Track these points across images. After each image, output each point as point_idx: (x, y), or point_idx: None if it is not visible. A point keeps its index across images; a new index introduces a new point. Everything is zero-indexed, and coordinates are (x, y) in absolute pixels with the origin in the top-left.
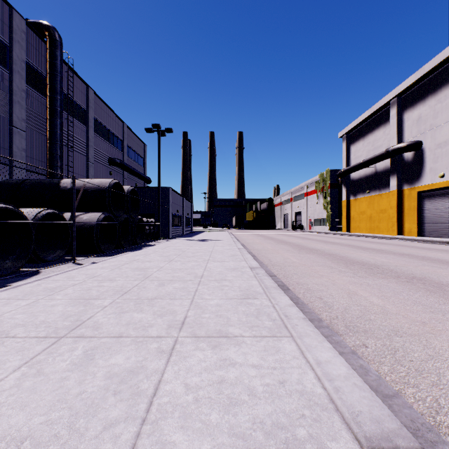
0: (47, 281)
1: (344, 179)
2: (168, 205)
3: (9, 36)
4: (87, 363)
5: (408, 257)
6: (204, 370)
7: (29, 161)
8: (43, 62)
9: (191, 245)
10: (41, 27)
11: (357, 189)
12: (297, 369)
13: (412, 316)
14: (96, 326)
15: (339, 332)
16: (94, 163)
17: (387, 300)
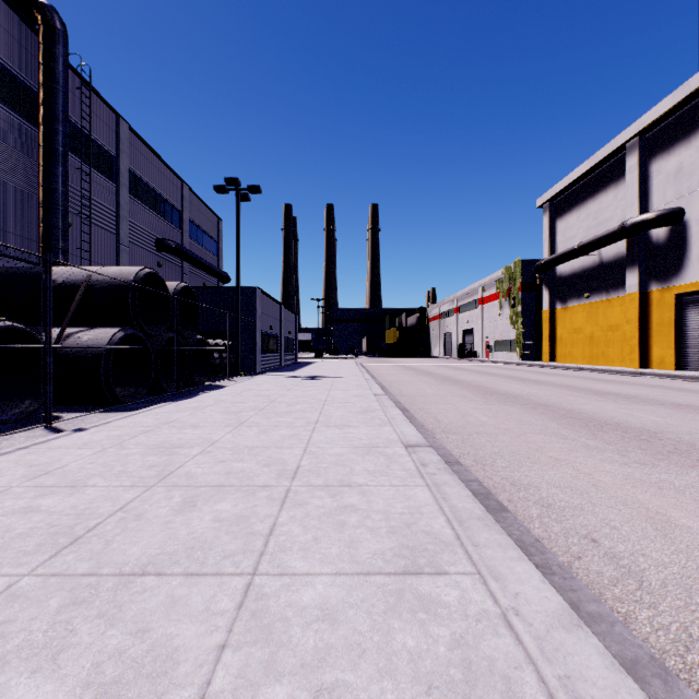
0: None
1: (546, 276)
2: (253, 318)
3: None
4: None
5: (694, 411)
6: None
7: (6, 239)
8: (35, 67)
9: (289, 387)
10: (29, 4)
11: (568, 291)
12: None
13: None
14: None
15: None
16: (130, 246)
17: None
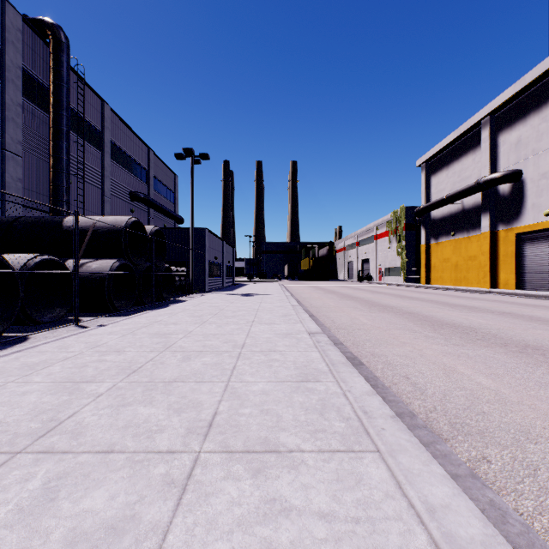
0: (29, 353)
1: (423, 219)
2: (203, 251)
3: (0, 36)
4: (42, 509)
5: (511, 316)
6: (237, 526)
7: (26, 195)
8: (46, 69)
9: (231, 301)
10: (43, 24)
11: (439, 230)
12: (396, 522)
13: (543, 406)
14: (77, 431)
15: (443, 435)
16: (111, 197)
17: (500, 381)
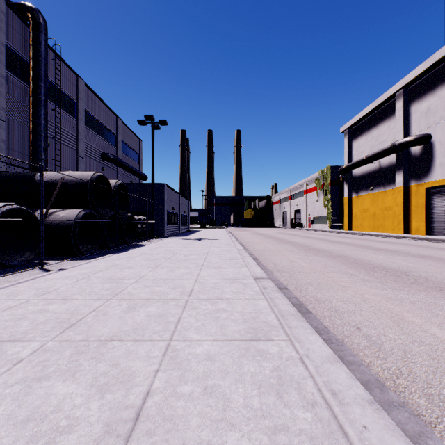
0: None
1: (346, 176)
2: (162, 202)
3: None
4: None
5: (432, 259)
6: None
7: (9, 154)
8: (27, 47)
9: (185, 245)
10: (24, 8)
11: (359, 185)
12: None
13: None
14: None
15: (425, 416)
16: (85, 157)
17: None
